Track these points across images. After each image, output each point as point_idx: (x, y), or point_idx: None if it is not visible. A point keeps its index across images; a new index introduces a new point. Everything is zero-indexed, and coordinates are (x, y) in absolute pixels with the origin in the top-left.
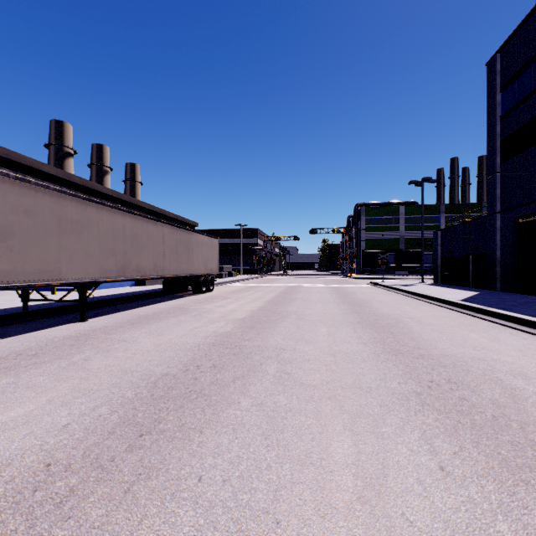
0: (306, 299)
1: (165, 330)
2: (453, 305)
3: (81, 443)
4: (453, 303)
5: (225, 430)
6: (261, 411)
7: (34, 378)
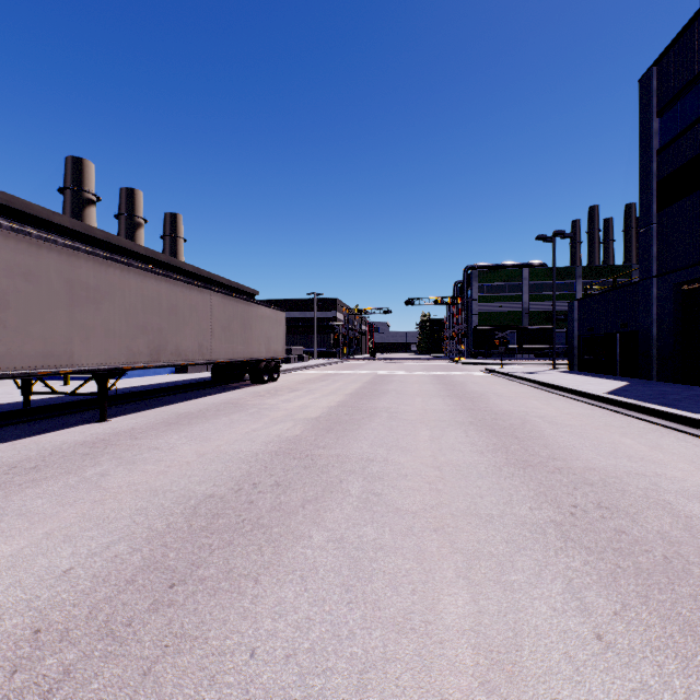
0: (400, 391)
1: (212, 433)
2: (596, 399)
3: (87, 598)
4: (596, 397)
5: (290, 577)
6: (341, 550)
7: (30, 501)
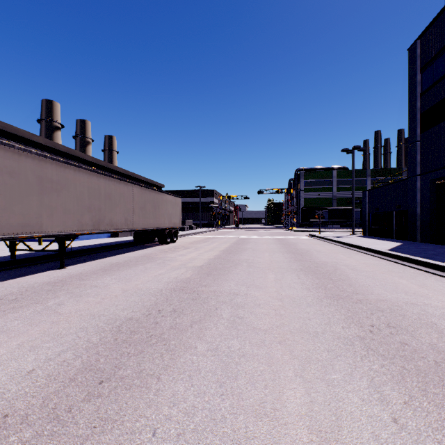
0: (255, 249)
1: (133, 276)
2: (382, 254)
3: (42, 391)
4: (382, 252)
5: (182, 376)
6: (216, 356)
7: (10, 322)
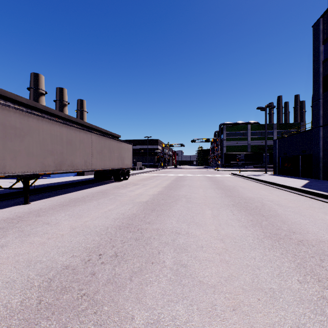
0: (191, 185)
1: (85, 212)
2: (297, 190)
3: None
4: (297, 189)
5: None
6: None
7: None
